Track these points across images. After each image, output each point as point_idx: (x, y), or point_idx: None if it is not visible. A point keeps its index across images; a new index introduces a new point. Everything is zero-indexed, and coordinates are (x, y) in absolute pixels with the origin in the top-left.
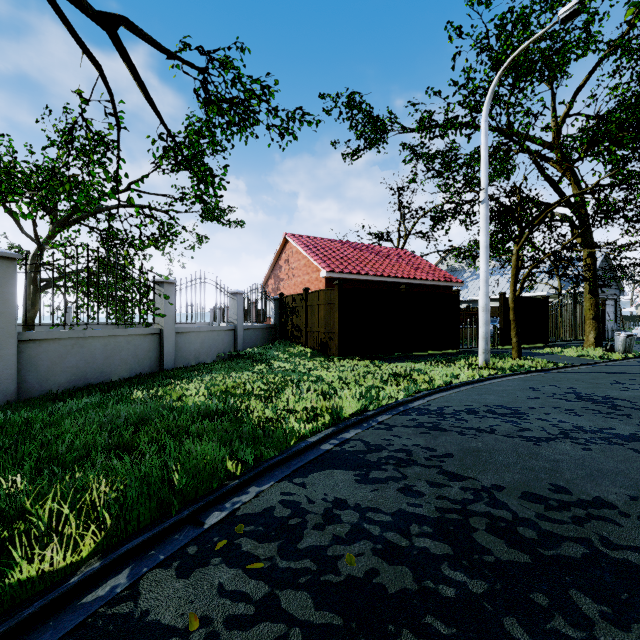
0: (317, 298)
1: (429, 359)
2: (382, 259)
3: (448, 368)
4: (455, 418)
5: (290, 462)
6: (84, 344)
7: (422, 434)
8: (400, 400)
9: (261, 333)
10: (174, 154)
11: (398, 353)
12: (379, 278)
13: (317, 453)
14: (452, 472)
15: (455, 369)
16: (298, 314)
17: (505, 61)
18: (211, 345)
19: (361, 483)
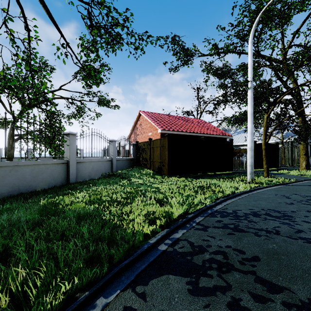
0: (156, 143)
1: (218, 177)
2: (189, 124)
3: (230, 182)
4: (247, 220)
5: (135, 264)
6: (18, 169)
7: (229, 235)
8: (207, 205)
9: (126, 162)
10: (71, 57)
11: (200, 173)
12: (188, 133)
13: (156, 254)
14: (267, 280)
15: (234, 183)
16: (146, 152)
17: (262, 9)
18: (98, 169)
19: (193, 295)
